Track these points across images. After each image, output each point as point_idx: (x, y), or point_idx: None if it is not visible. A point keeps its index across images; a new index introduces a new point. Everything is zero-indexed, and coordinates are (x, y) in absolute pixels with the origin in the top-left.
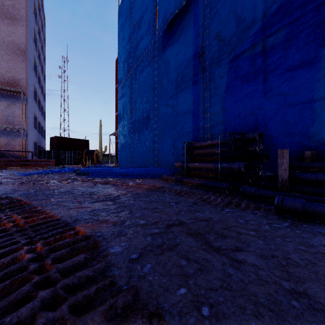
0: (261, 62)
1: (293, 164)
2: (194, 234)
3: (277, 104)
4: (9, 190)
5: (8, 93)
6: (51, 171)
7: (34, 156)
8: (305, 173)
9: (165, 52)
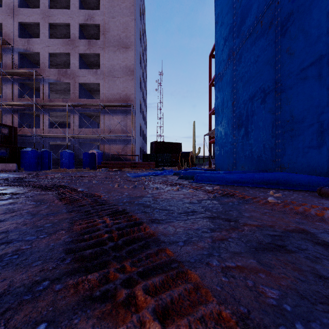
0: None
1: None
2: None
3: None
4: (125, 196)
5: (123, 108)
6: (154, 174)
7: (139, 159)
8: None
9: (298, 0)
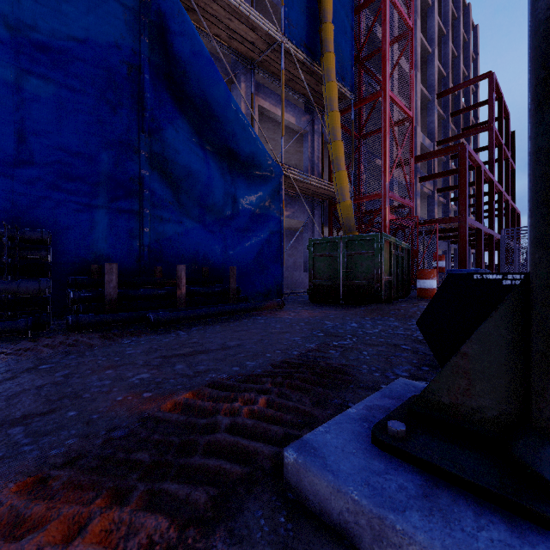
0: (11, 103)
1: (84, 280)
2: (195, 353)
3: (42, 190)
4: None
5: None
6: None
7: None
8: (126, 291)
9: None
